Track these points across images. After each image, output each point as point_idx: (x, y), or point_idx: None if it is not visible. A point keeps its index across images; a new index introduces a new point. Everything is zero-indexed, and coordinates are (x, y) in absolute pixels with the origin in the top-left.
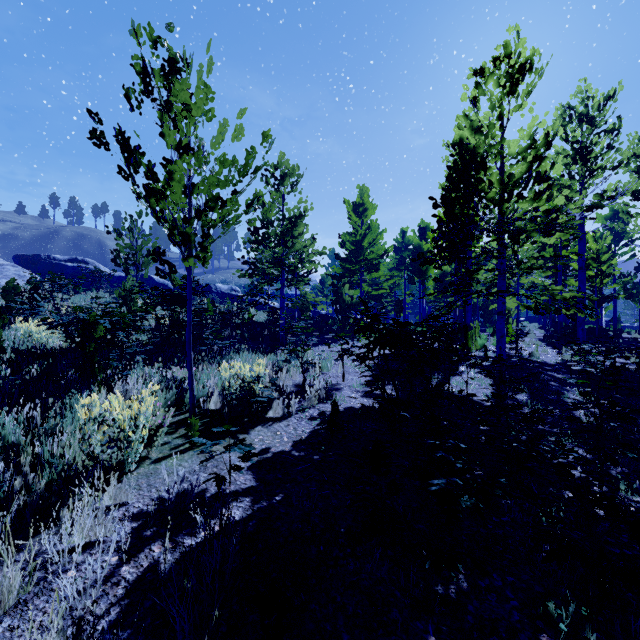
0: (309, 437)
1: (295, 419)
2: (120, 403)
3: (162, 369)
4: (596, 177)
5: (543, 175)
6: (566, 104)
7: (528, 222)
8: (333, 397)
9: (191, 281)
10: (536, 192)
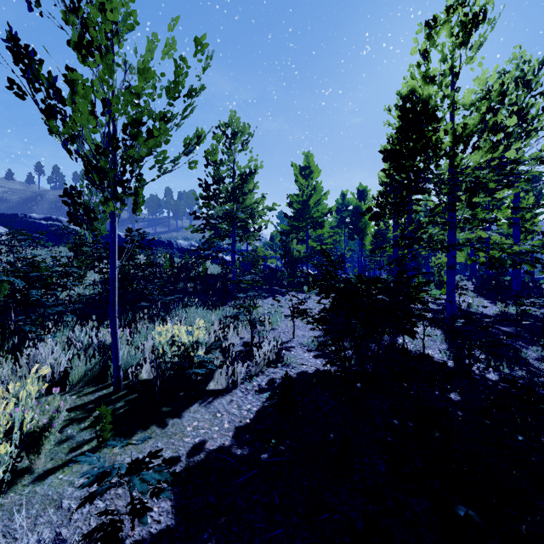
0: (256, 420)
1: (240, 391)
2: None
3: (97, 329)
4: (532, 137)
5: (498, 125)
6: (501, 70)
7: (489, 171)
8: (284, 359)
9: (115, 230)
10: (493, 142)
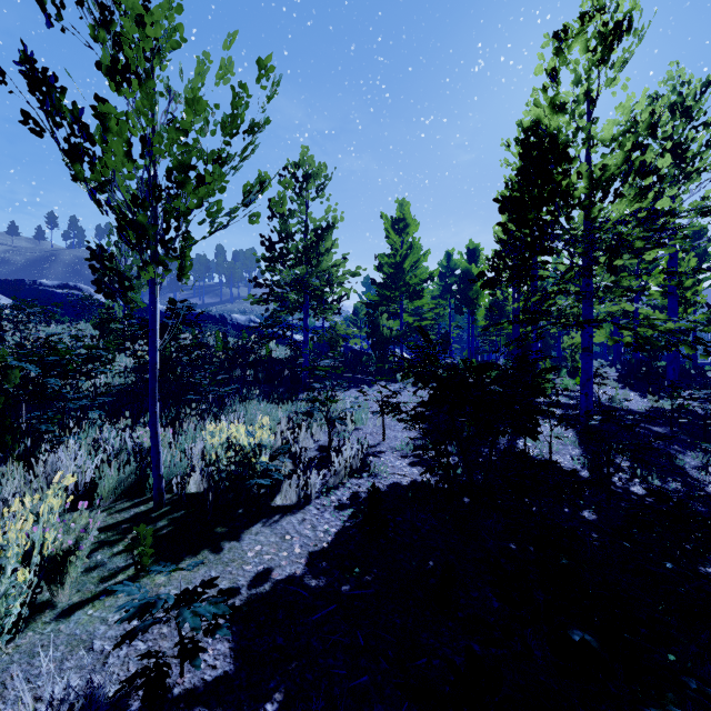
0: (335, 544)
1: (315, 508)
2: None
3: (131, 428)
4: (692, 181)
5: (647, 167)
6: (652, 94)
7: (634, 226)
8: (370, 467)
9: (156, 302)
10: (640, 188)
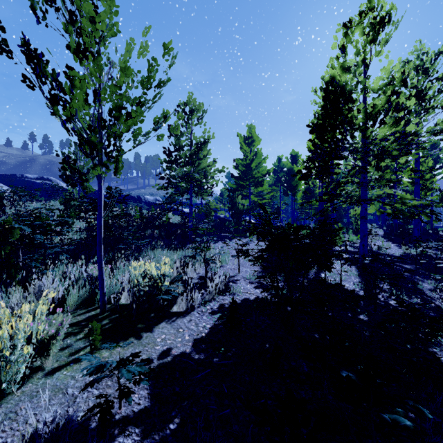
0: (209, 334)
1: (197, 313)
2: (5, 315)
3: (85, 265)
4: (429, 114)
5: (400, 106)
6: (405, 60)
7: (392, 142)
8: (231, 289)
9: (101, 188)
10: (396, 119)
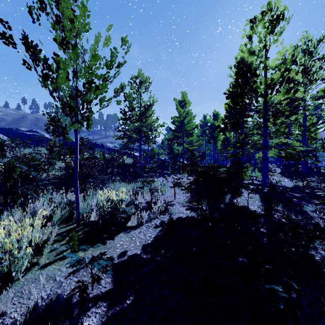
0: (154, 241)
1: (145, 227)
2: (13, 226)
3: (65, 193)
4: (313, 84)
5: (291, 79)
6: (295, 45)
7: (284, 105)
8: (169, 210)
9: (77, 139)
10: (287, 88)
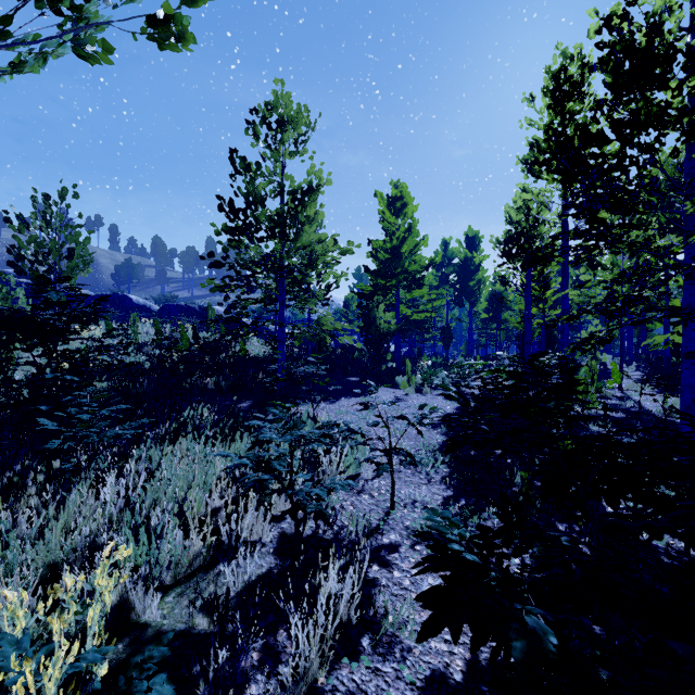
0: None
1: None
2: None
3: None
4: None
5: None
6: None
7: None
8: (376, 605)
9: None
10: None
